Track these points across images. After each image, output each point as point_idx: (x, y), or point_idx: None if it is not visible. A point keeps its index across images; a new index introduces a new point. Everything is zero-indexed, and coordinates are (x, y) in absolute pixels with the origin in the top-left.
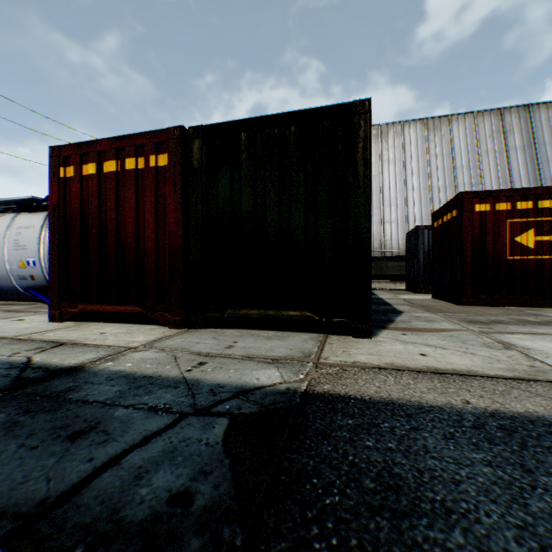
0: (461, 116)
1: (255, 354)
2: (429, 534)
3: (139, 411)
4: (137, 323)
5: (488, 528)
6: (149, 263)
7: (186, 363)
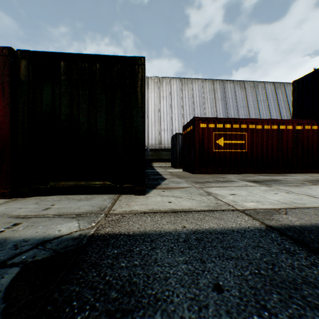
0: (196, 80)
1: (65, 212)
2: None
3: None
4: None
5: (176, 305)
6: None
7: (2, 226)
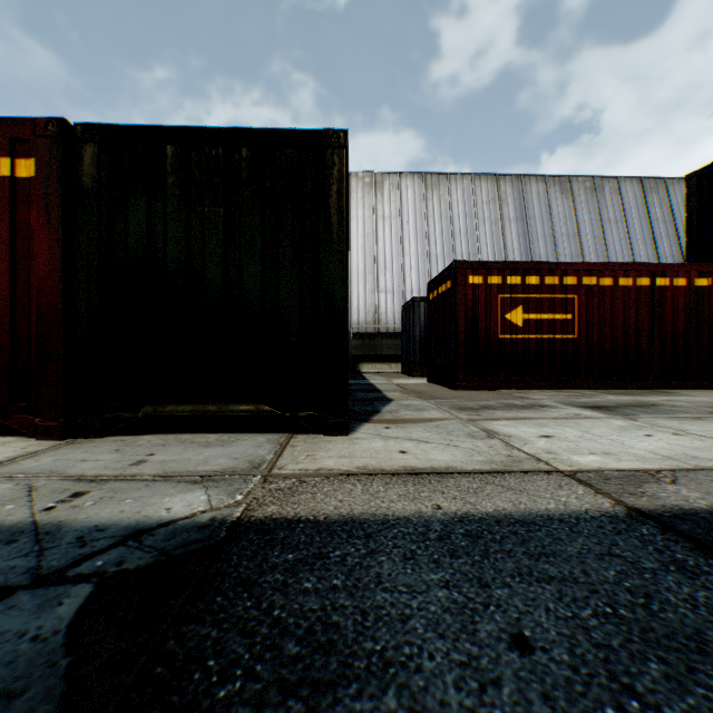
0: (459, 177)
1: (178, 471)
2: (354, 707)
3: None
4: None
5: (429, 676)
6: (0, 335)
7: (50, 497)
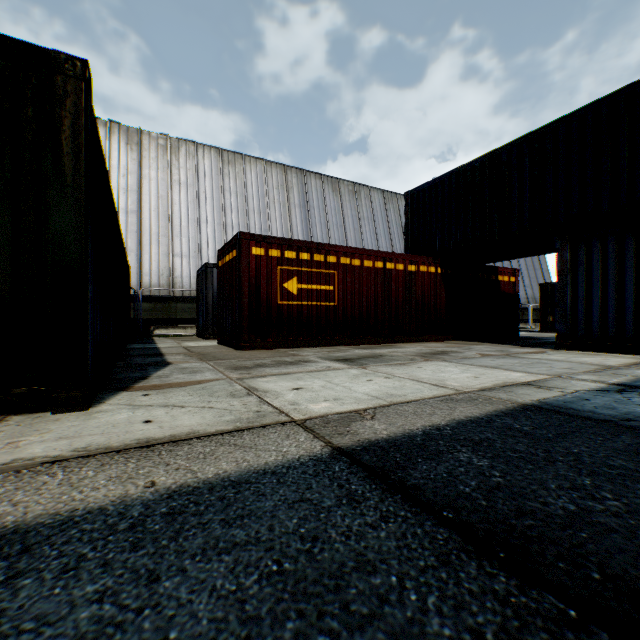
0: (254, 159)
1: None
2: None
3: None
4: None
5: None
6: None
7: None
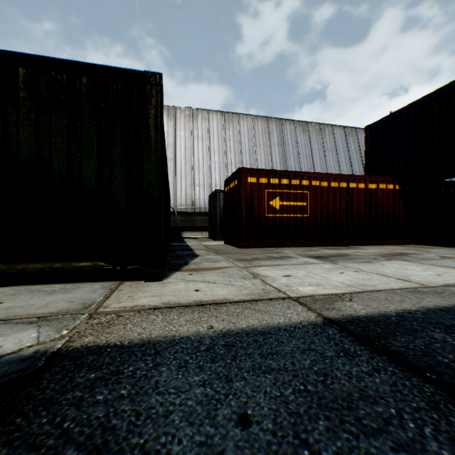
0: (245, 116)
1: (20, 315)
2: None
3: None
4: None
5: None
6: None
7: None
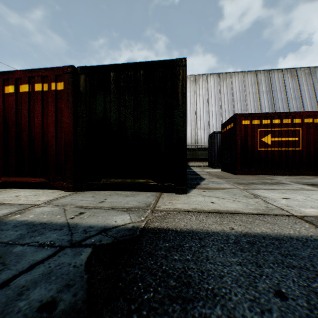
0: (236, 73)
1: (117, 206)
2: (202, 311)
3: (31, 247)
4: (44, 189)
5: (235, 303)
6: (51, 150)
7: (71, 213)
